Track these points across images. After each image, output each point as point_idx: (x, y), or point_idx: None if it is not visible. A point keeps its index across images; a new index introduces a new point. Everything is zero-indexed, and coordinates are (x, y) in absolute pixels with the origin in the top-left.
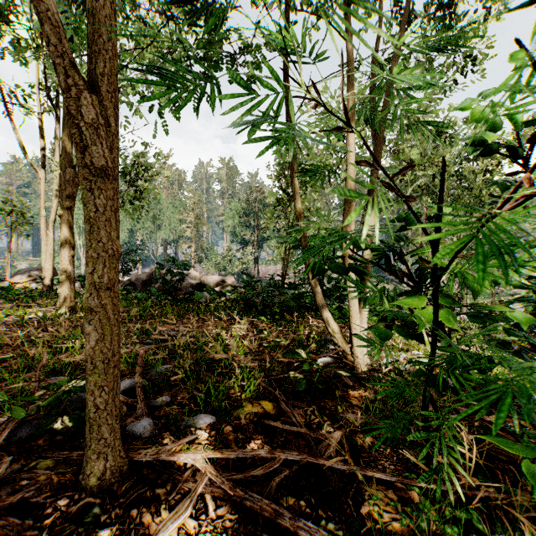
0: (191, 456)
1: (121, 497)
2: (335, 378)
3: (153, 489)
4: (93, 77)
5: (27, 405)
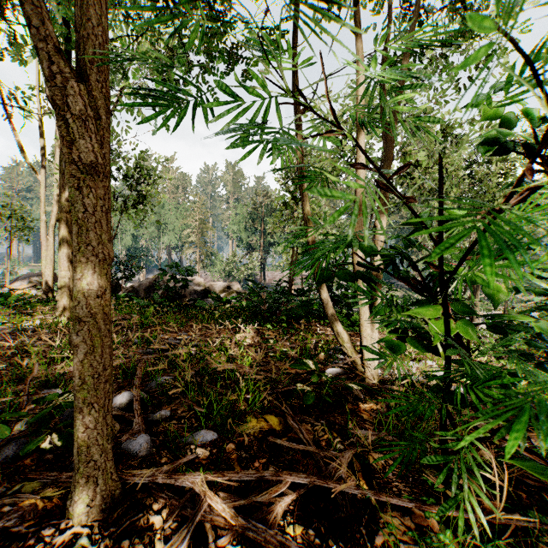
0: (190, 478)
1: (112, 526)
2: (345, 389)
3: (148, 516)
4: (81, 64)
5: (13, 422)
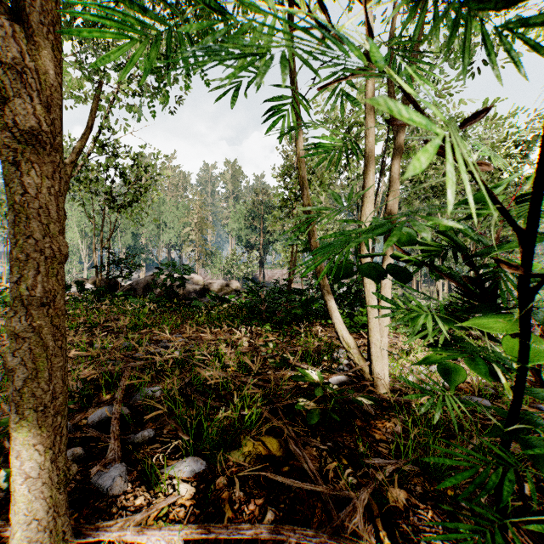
0: (166, 534)
1: None
2: (351, 401)
3: None
4: None
5: None
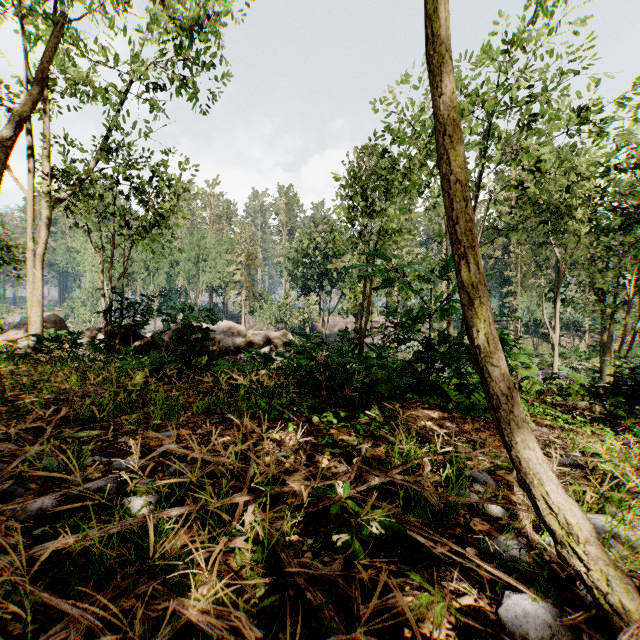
0: None
1: None
2: None
3: None
4: None
5: None
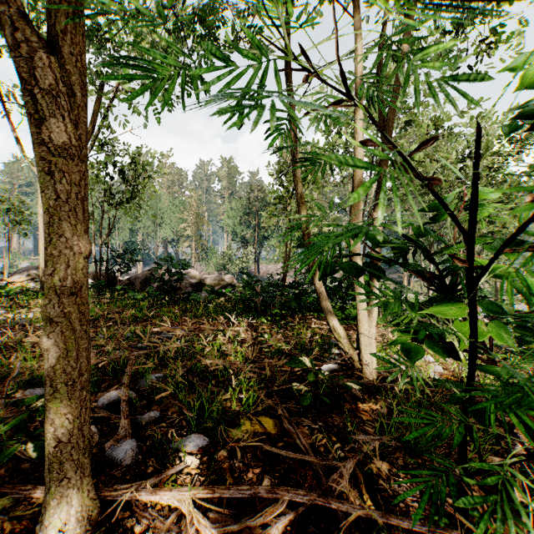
0: (176, 494)
1: None
2: (342, 387)
3: None
4: (52, 32)
5: None
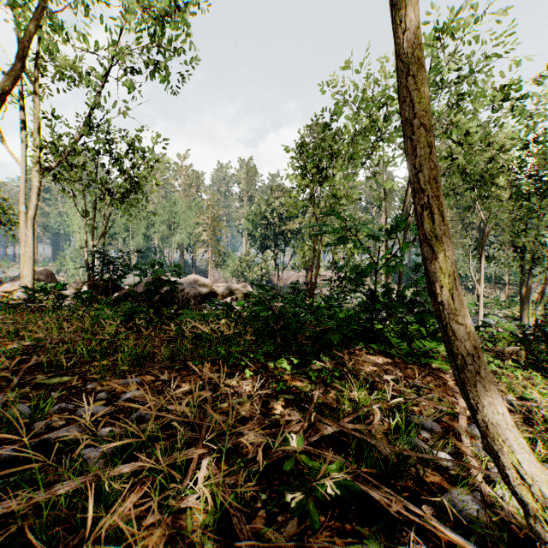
0: None
1: None
2: None
3: None
4: None
5: None
